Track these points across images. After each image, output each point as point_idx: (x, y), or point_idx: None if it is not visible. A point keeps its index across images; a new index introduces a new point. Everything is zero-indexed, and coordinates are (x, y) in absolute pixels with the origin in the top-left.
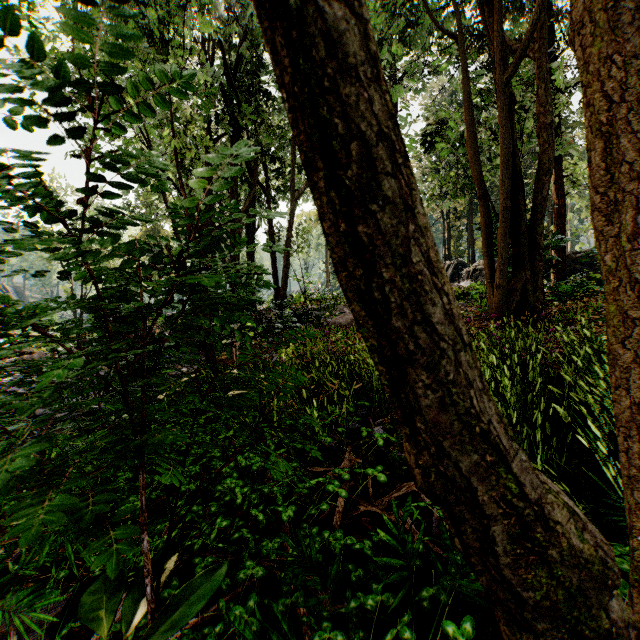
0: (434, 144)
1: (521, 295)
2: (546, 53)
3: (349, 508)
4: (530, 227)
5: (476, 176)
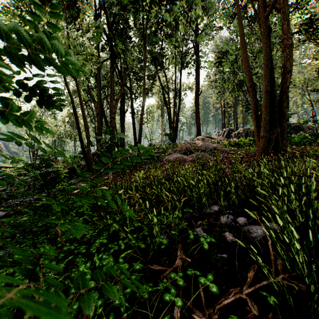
0: (220, 63)
1: (274, 142)
2: (287, 4)
3: (184, 313)
4: (279, 103)
5: (248, 74)
